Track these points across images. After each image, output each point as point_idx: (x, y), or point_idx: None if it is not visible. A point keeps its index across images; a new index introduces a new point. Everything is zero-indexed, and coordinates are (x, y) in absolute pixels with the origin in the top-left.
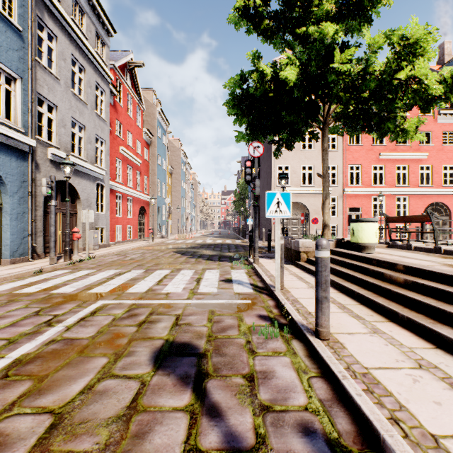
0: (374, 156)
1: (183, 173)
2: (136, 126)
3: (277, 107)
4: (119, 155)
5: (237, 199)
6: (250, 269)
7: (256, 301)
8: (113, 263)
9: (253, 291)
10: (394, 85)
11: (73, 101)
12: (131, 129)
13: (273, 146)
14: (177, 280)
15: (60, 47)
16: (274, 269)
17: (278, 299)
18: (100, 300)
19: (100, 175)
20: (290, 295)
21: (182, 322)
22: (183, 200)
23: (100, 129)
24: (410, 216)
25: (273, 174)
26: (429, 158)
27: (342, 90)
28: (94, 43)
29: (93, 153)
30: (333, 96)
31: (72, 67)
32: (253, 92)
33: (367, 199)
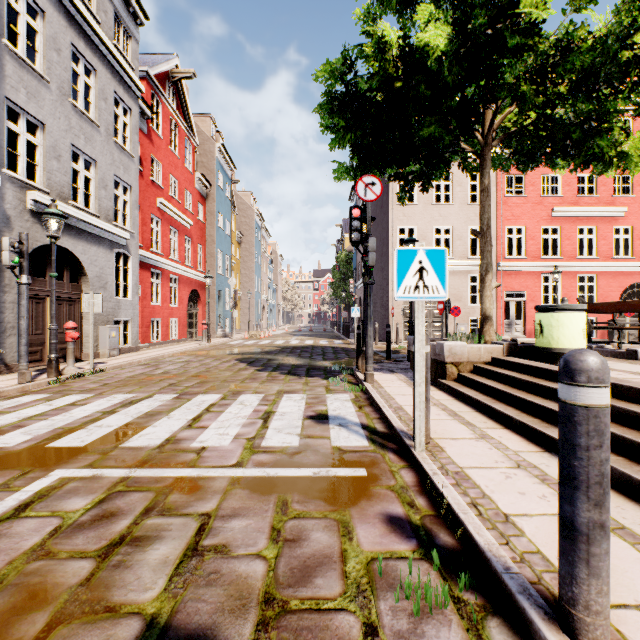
0: (544, 213)
1: (258, 242)
2: (185, 168)
3: (408, 111)
4: (157, 211)
5: (336, 281)
6: (360, 392)
7: (377, 473)
8: (130, 381)
9: (369, 445)
10: (620, 65)
11: (75, 119)
12: (176, 173)
13: (391, 198)
14: (227, 417)
15: (50, 29)
16: (402, 393)
17: (424, 469)
18: (58, 468)
19: (121, 239)
20: (446, 459)
21: (211, 542)
22: (258, 282)
23: (122, 168)
24: (630, 301)
25: (391, 240)
26: (629, 215)
27: (522, 80)
28: (112, 31)
29: (110, 204)
30: (507, 88)
31: (73, 65)
32: (366, 82)
33: (534, 278)
